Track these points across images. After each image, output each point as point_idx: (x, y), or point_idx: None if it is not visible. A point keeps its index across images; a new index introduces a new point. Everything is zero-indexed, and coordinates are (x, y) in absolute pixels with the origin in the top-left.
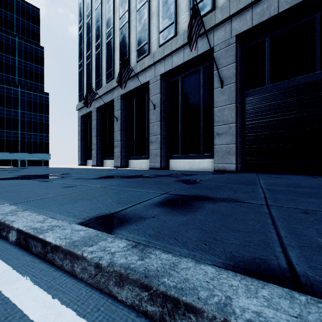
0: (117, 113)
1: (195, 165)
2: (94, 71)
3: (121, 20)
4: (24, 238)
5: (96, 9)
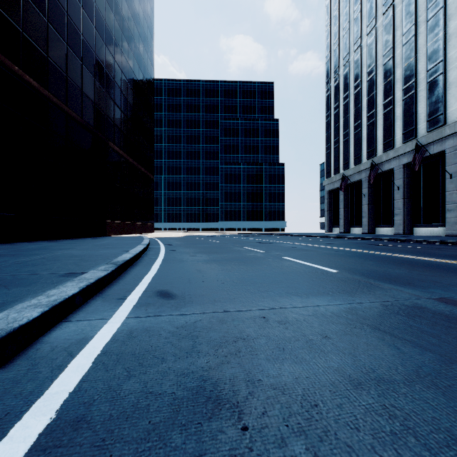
0: (365, 191)
1: (435, 232)
2: (342, 154)
3: (368, 118)
4: (363, 238)
5: (344, 105)
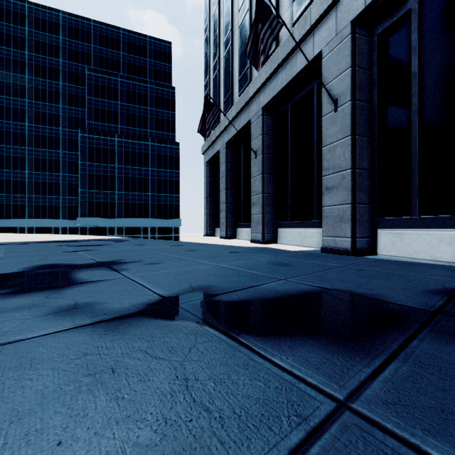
0: (257, 143)
1: None
2: (223, 84)
3: None
4: None
5: None
